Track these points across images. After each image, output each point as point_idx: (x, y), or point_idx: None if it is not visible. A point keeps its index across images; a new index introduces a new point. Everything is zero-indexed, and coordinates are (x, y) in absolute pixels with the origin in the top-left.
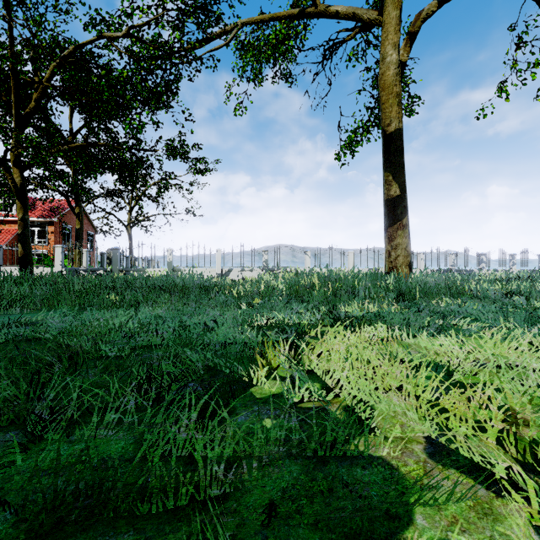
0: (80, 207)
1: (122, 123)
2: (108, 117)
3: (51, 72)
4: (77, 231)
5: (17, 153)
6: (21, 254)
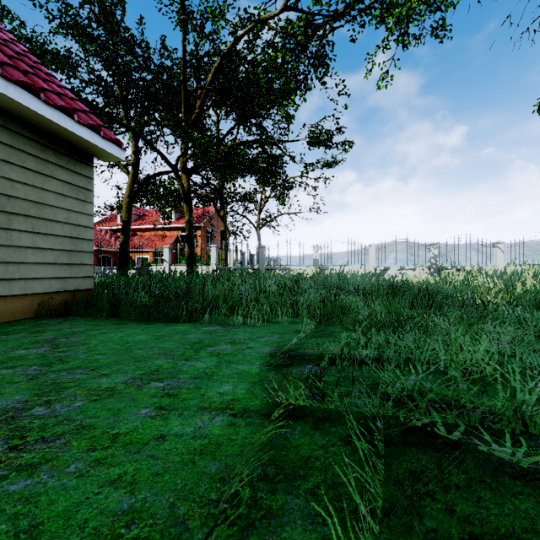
0: (224, 210)
1: (277, 110)
2: (261, 108)
3: (212, 75)
4: (222, 233)
5: (185, 159)
6: (187, 254)
